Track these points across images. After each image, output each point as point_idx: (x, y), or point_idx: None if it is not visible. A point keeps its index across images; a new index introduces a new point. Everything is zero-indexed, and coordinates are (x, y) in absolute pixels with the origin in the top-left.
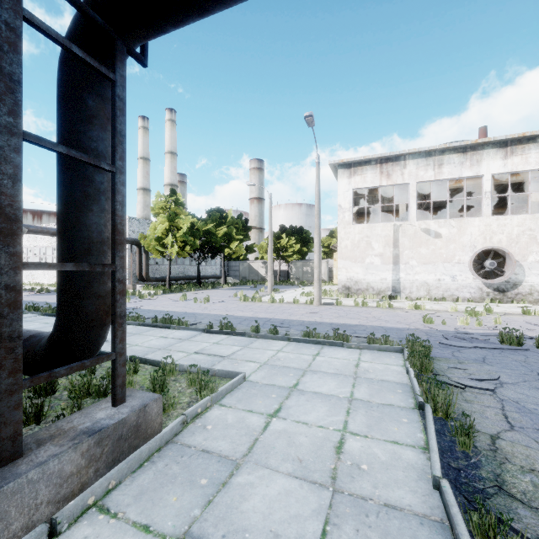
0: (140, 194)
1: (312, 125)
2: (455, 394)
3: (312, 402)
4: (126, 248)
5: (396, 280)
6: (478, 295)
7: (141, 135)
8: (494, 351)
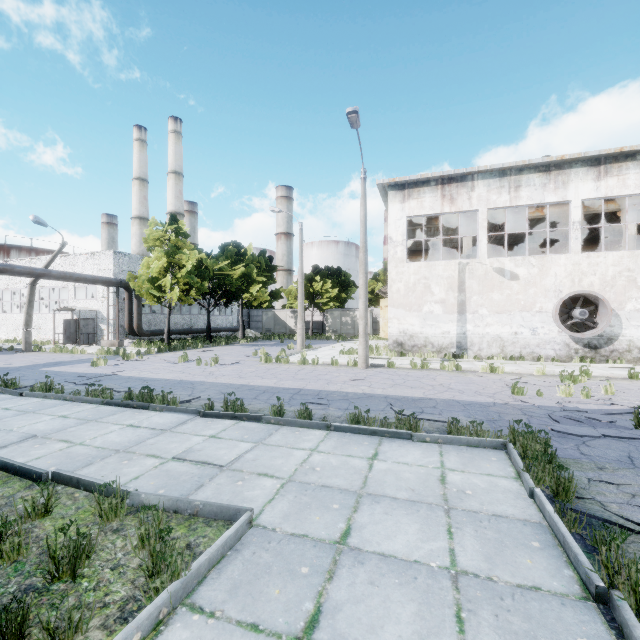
0: (135, 224)
1: (356, 126)
2: (636, 549)
3: (380, 586)
4: (111, 291)
5: (461, 333)
6: (565, 352)
7: (137, 149)
8: (636, 443)
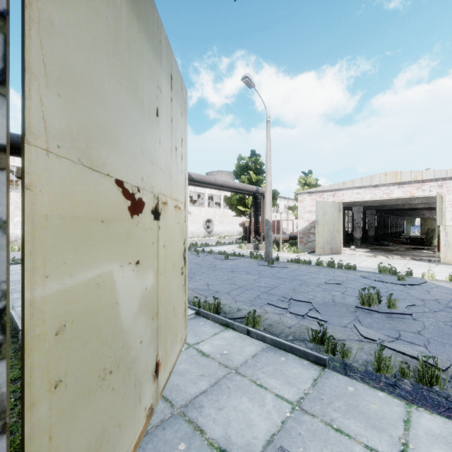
0: None
1: None
2: None
3: None
4: None
5: None
6: None
7: None
8: None
